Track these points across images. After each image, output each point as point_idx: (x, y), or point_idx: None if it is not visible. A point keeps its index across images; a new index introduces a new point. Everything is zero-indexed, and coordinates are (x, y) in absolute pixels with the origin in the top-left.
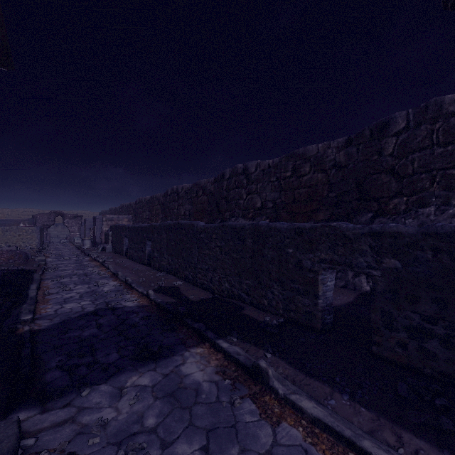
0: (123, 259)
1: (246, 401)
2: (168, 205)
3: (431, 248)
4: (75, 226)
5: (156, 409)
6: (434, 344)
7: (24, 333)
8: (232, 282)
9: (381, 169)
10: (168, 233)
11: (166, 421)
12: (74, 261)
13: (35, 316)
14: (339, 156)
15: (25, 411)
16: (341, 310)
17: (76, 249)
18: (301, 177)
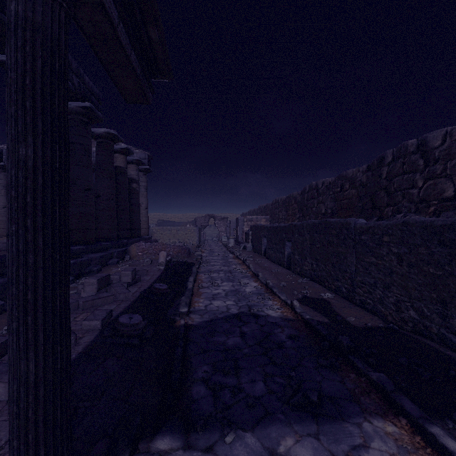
0: (262, 258)
1: None
2: (305, 203)
3: None
4: (223, 226)
5: None
6: None
7: (180, 327)
8: (425, 311)
9: None
10: (311, 233)
11: None
12: (221, 257)
13: (190, 308)
14: None
15: (170, 436)
16: None
17: (223, 246)
18: None
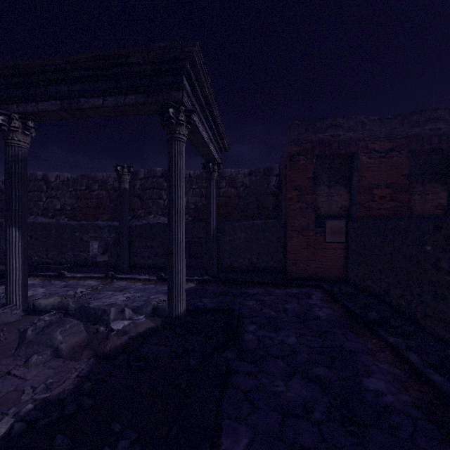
0: None
1: (56, 281)
2: None
3: None
4: None
5: None
6: None
7: None
8: (41, 255)
9: (135, 195)
10: None
11: None
12: None
13: None
14: (115, 184)
15: None
16: (105, 261)
17: None
18: (93, 192)
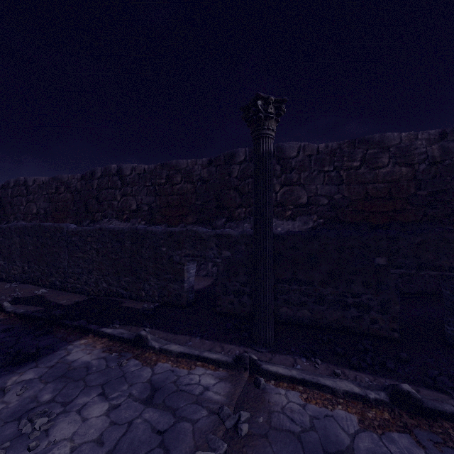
0: None
1: (131, 360)
2: (9, 199)
3: (244, 243)
4: None
5: (49, 389)
6: (245, 298)
7: None
8: (111, 281)
9: (230, 187)
10: (22, 236)
11: (62, 392)
12: None
13: None
14: (203, 172)
15: None
16: (202, 291)
17: None
18: (174, 185)
